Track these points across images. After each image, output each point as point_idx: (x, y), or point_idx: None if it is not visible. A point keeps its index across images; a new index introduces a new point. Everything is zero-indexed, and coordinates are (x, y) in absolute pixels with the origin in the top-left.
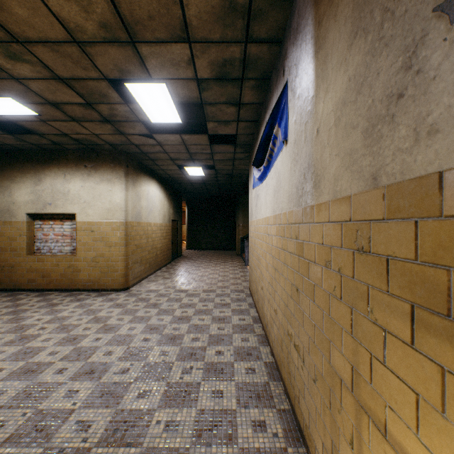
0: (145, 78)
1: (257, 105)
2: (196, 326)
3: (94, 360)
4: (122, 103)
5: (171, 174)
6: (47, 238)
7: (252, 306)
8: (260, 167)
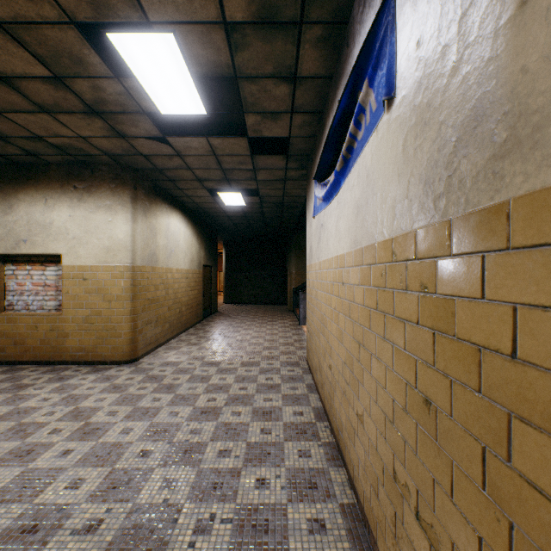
0: (138, 21)
1: (323, 80)
2: (228, 427)
3: (46, 500)
4: (110, 77)
5: (200, 202)
6: (22, 289)
7: (312, 389)
8: (328, 178)
